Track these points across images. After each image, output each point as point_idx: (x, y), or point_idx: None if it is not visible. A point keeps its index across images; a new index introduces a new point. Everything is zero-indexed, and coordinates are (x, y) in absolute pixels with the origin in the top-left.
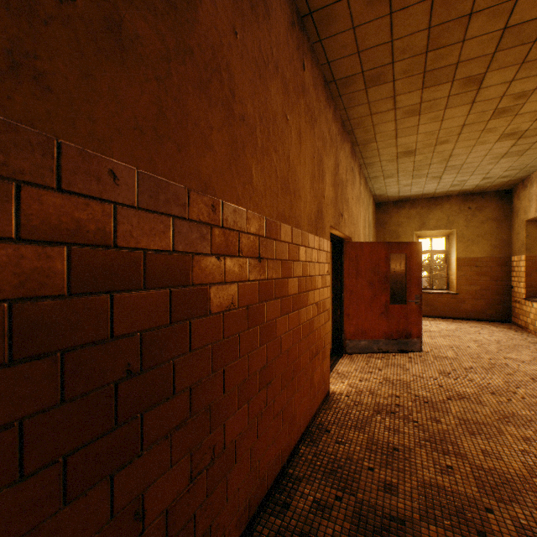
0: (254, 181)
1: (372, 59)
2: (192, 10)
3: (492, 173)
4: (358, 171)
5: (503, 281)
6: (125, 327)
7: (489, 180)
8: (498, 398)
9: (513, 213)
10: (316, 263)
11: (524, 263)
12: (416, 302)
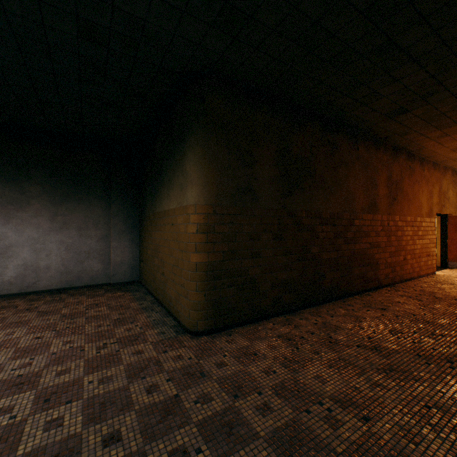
0: (411, 210)
1: (453, 157)
2: (402, 189)
3: None
4: None
5: None
6: (397, 235)
7: None
8: None
9: None
10: (428, 226)
11: None
12: None
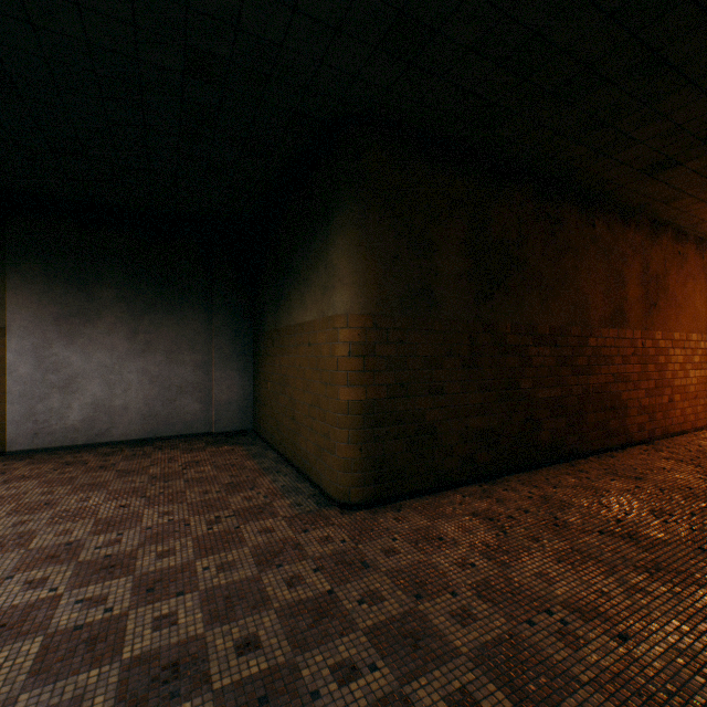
0: (681, 323)
1: None
2: (667, 289)
3: None
4: None
5: None
6: (659, 362)
7: None
8: None
9: None
10: None
11: None
12: None
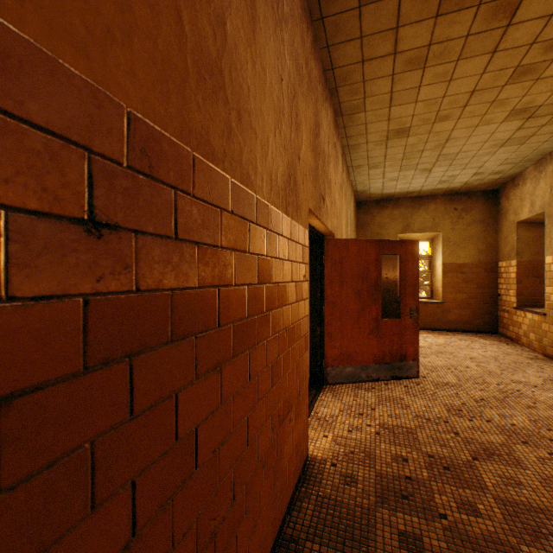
0: None
1: None
2: None
3: (486, 167)
4: (341, 153)
5: (489, 289)
6: None
7: (480, 177)
8: (536, 451)
9: (501, 215)
10: (286, 260)
11: (515, 268)
12: (412, 316)
